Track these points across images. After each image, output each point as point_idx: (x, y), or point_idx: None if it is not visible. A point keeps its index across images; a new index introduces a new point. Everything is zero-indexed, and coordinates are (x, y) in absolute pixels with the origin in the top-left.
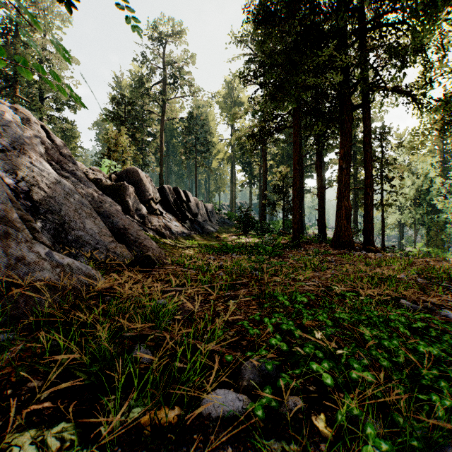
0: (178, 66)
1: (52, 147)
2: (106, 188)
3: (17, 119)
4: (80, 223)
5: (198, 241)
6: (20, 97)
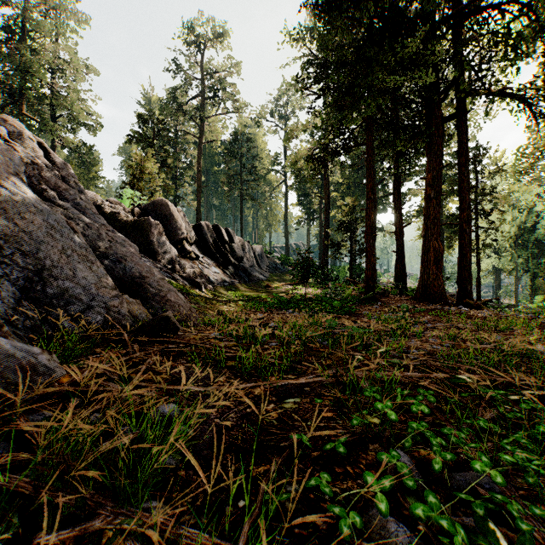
0: (219, 76)
1: (51, 170)
2: (127, 224)
3: (2, 131)
4: (69, 270)
5: (243, 293)
6: (28, 115)
